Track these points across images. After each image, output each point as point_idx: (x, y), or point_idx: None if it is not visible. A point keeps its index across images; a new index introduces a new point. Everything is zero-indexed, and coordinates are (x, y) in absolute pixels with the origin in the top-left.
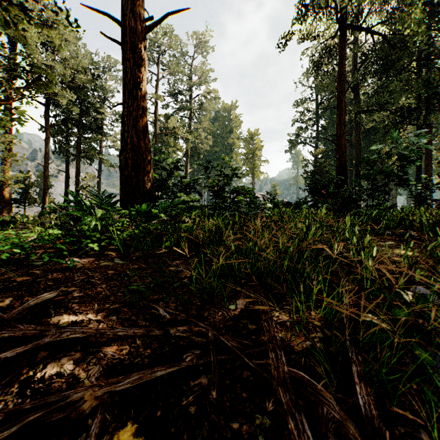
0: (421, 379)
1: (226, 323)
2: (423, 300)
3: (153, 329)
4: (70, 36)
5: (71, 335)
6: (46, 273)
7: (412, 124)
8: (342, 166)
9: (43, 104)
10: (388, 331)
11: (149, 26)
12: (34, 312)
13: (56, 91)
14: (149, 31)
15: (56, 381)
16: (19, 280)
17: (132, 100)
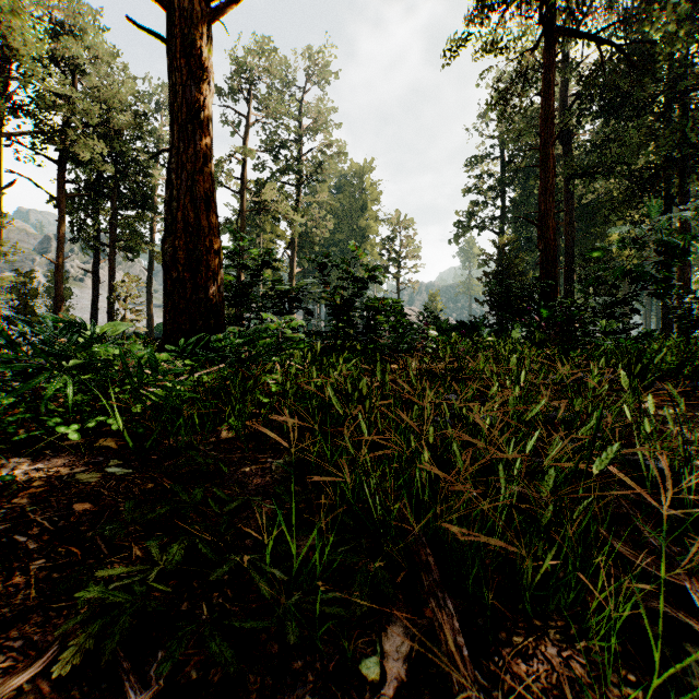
0: None
1: None
2: None
3: None
4: (99, 48)
5: None
6: None
7: (656, 197)
8: (548, 263)
9: (54, 161)
10: None
11: (217, 9)
12: None
13: (74, 139)
14: (217, 20)
15: None
16: None
17: (185, 143)
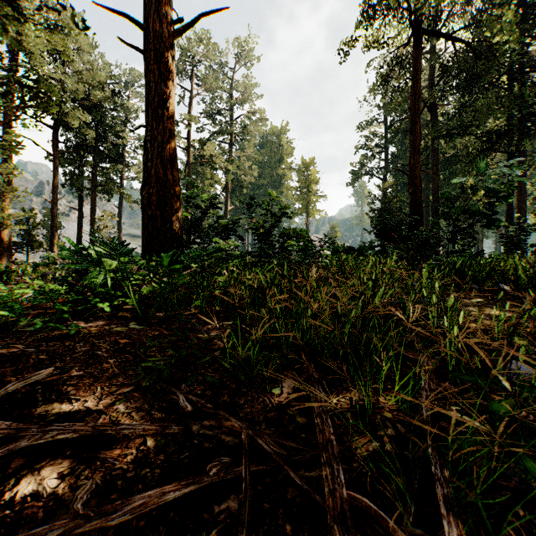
0: (529, 500)
1: (267, 414)
2: (528, 387)
3: (170, 424)
4: (83, 43)
5: (57, 436)
6: (40, 342)
7: (501, 152)
8: (416, 202)
9: (51, 127)
10: (484, 435)
11: (178, 30)
12: (16, 399)
13: (66, 111)
14: (178, 37)
15: (31, 504)
16: (4, 352)
17: (157, 122)
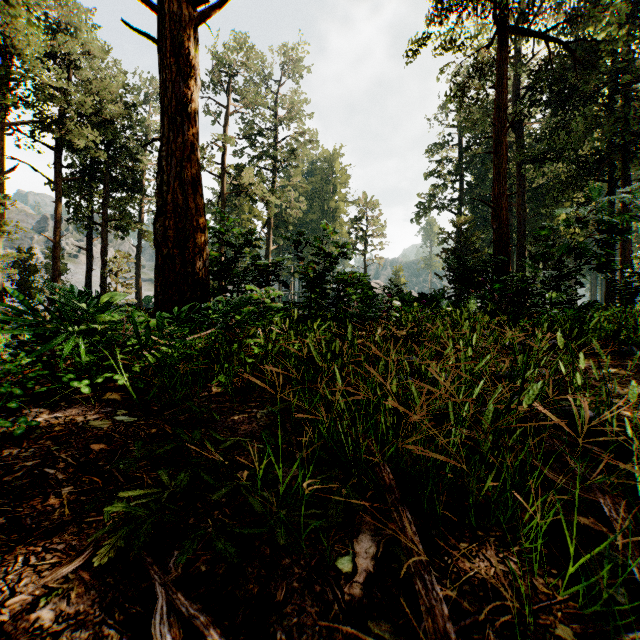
0: None
1: (331, 635)
2: None
3: None
4: (92, 45)
5: None
6: None
7: (601, 180)
8: (501, 240)
9: (52, 148)
10: None
11: (203, 13)
12: None
13: (70, 128)
14: (203, 22)
15: None
16: None
17: (175, 133)
